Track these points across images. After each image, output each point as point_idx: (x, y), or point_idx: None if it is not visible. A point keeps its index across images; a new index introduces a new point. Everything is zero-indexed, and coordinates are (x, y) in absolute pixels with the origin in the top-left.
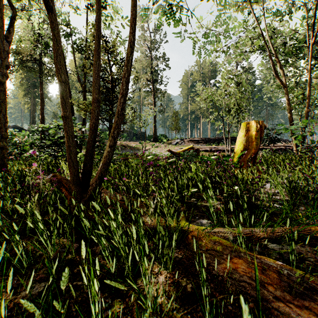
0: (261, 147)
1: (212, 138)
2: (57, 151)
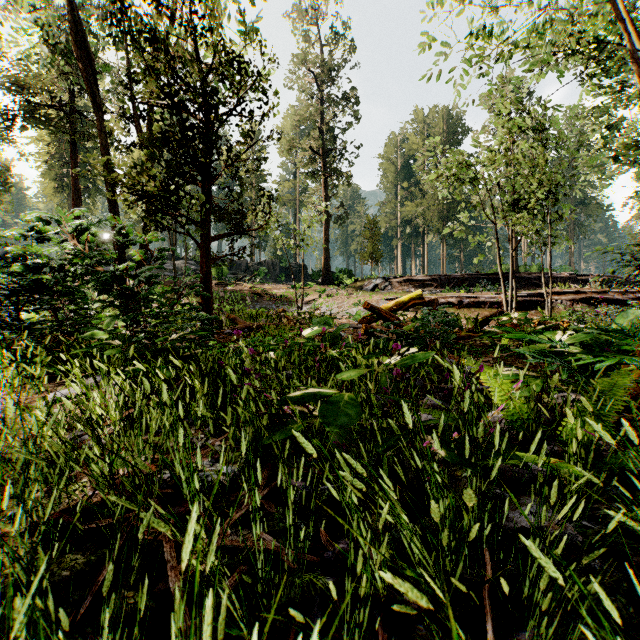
0: (587, 295)
1: (456, 276)
2: (33, 308)
